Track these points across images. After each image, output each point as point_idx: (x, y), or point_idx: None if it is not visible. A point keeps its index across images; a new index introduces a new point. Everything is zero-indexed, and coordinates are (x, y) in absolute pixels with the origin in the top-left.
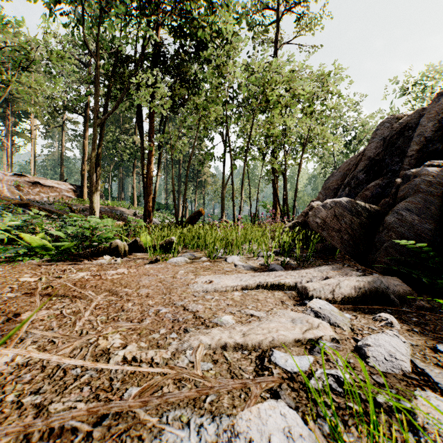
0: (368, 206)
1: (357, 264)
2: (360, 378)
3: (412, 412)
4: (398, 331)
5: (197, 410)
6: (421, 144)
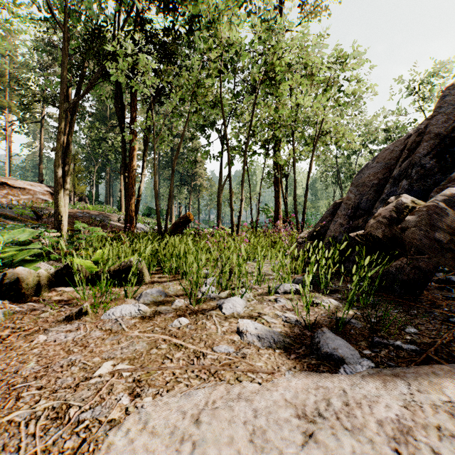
0: None
1: None
2: None
3: None
4: None
5: None
6: None
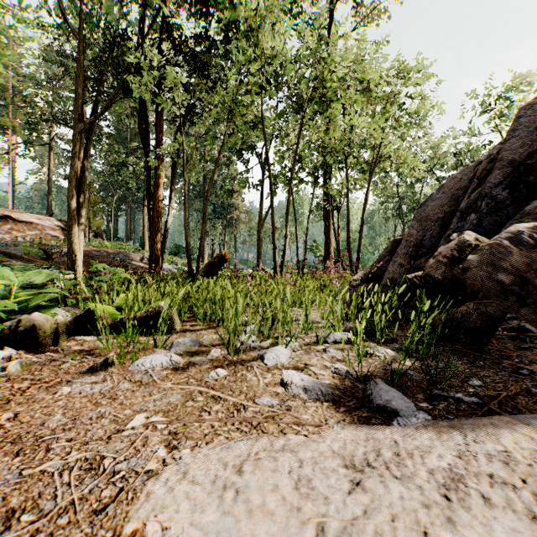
0: None
1: None
2: None
3: None
4: None
5: None
6: None
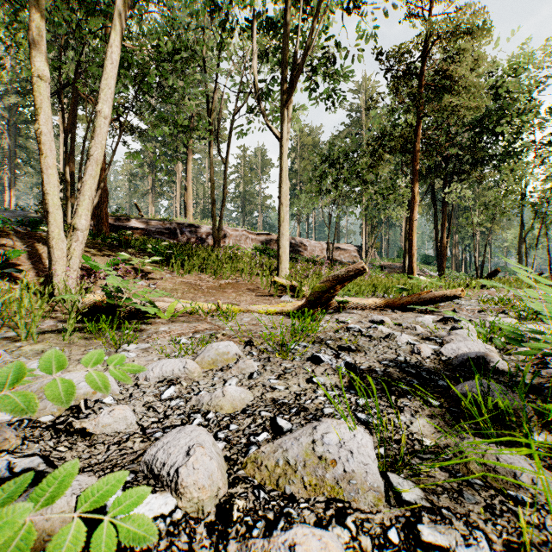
0: None
1: None
2: None
3: None
4: None
5: None
6: None
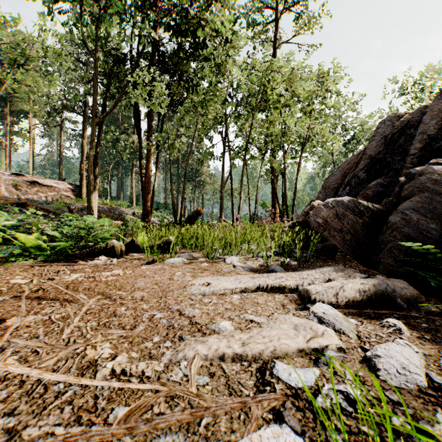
0: (371, 205)
1: (359, 265)
2: (372, 395)
3: (434, 438)
4: (408, 338)
5: (191, 435)
6: (423, 142)
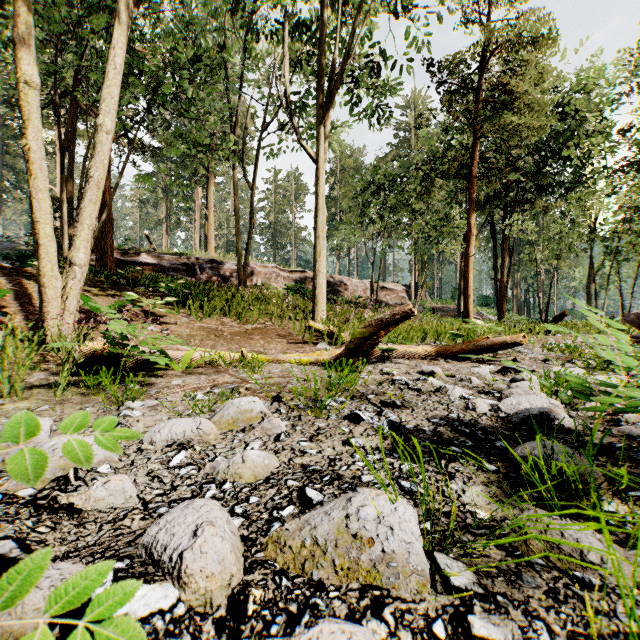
0: None
1: None
2: None
3: None
4: None
5: None
6: None
